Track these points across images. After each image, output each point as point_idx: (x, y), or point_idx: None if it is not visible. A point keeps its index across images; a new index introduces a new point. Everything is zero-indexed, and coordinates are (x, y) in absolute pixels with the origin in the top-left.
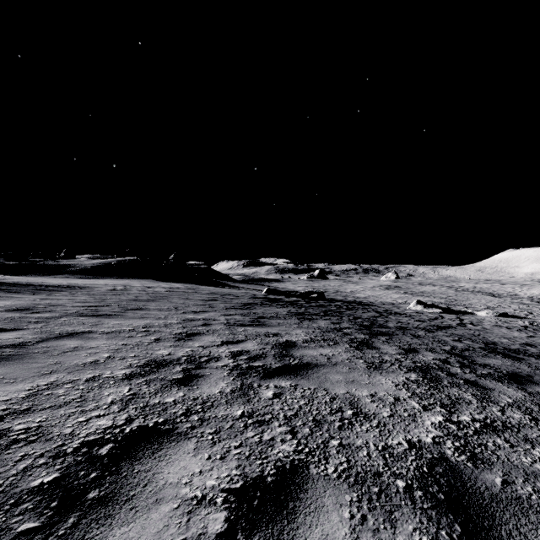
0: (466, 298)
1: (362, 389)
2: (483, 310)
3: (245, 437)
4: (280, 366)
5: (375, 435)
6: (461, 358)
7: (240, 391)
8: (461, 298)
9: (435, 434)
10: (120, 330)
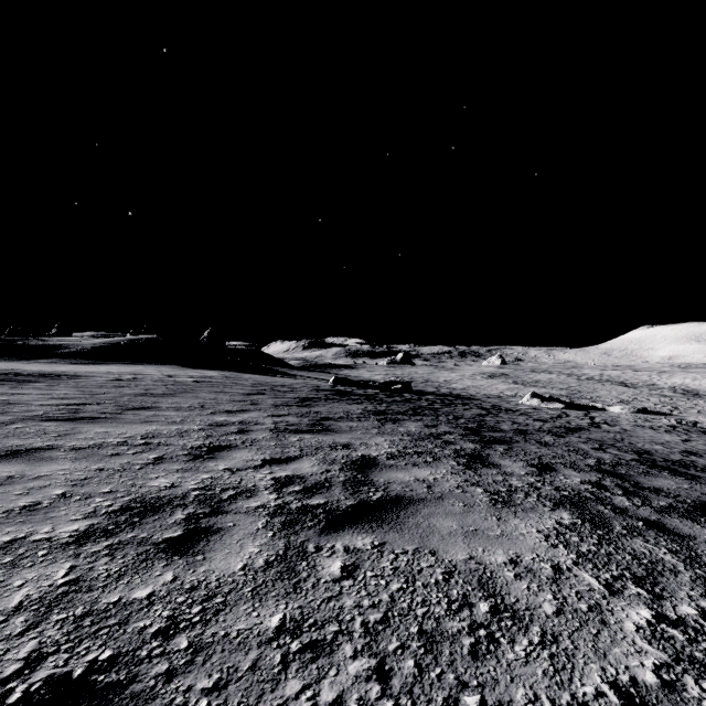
0: (592, 389)
1: (493, 548)
2: (615, 405)
3: (282, 698)
4: (354, 505)
5: (545, 671)
6: (618, 478)
7: (281, 562)
8: (587, 389)
9: (655, 657)
10: (102, 443)
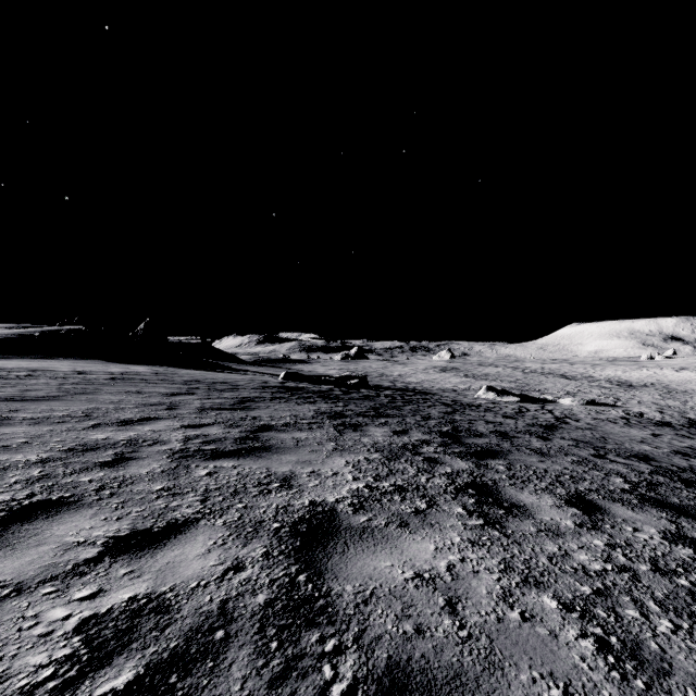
0: (538, 381)
1: None
2: (564, 397)
3: None
4: None
5: None
6: (692, 519)
7: None
8: (533, 381)
9: None
10: None
